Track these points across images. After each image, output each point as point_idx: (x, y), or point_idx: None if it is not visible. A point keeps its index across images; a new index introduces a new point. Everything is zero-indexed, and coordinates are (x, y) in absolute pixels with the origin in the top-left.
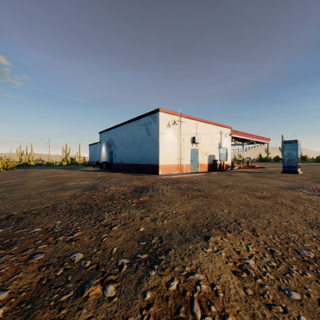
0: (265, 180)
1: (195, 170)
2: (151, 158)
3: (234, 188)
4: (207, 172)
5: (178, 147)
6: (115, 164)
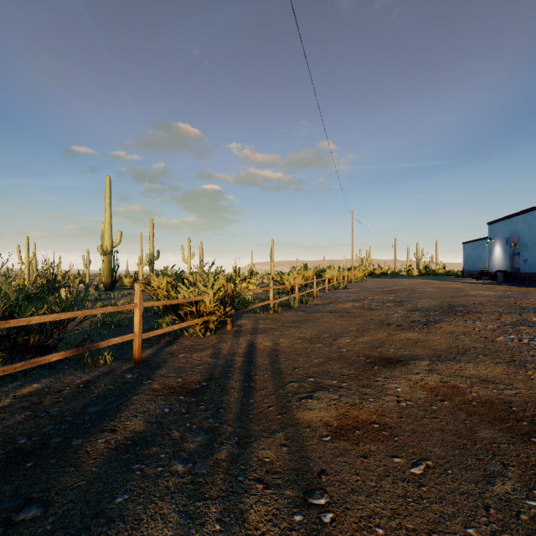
0: None
1: None
2: None
3: None
4: None
5: None
6: (525, 275)
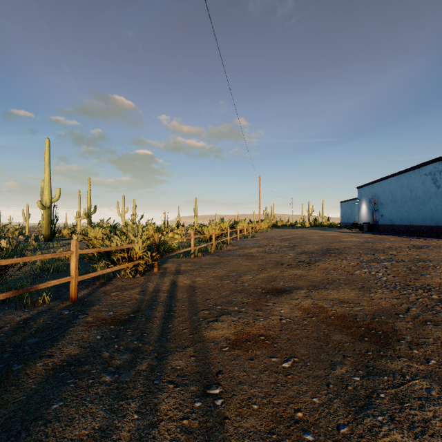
0: None
1: None
2: (441, 217)
3: None
4: None
5: None
6: (382, 226)
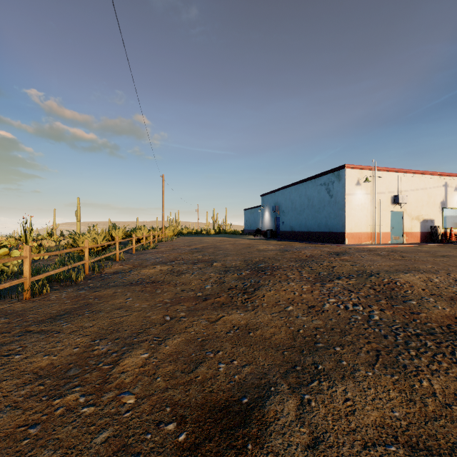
0: None
1: (398, 241)
2: (334, 224)
3: (452, 257)
4: (418, 243)
5: (372, 210)
6: (283, 232)
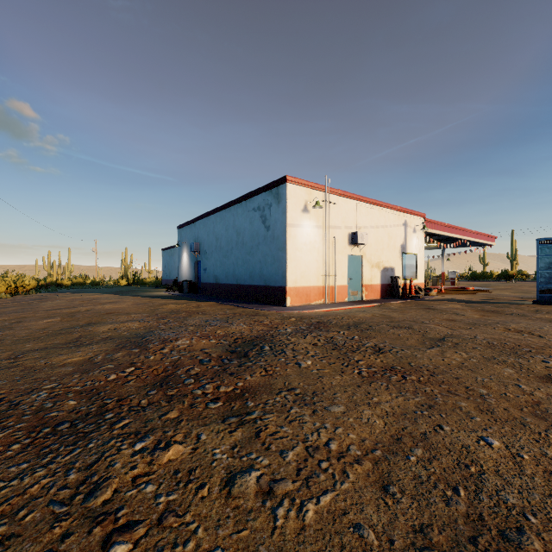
0: (517, 323)
1: (356, 297)
2: (272, 273)
3: (464, 346)
4: (380, 301)
5: (324, 253)
6: (205, 285)
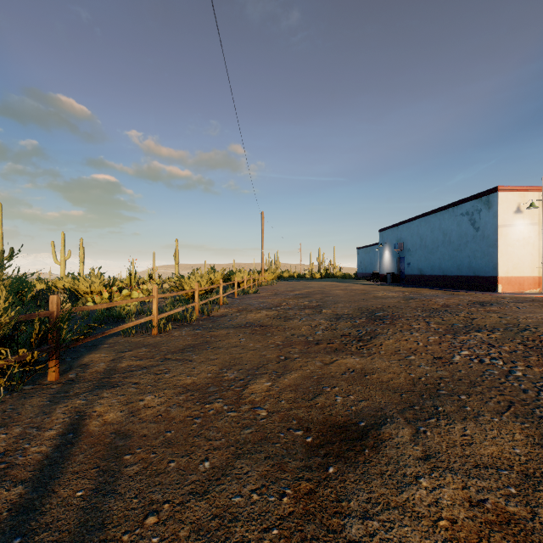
0: None
1: None
2: (481, 266)
3: None
4: None
5: (540, 247)
6: (409, 276)
